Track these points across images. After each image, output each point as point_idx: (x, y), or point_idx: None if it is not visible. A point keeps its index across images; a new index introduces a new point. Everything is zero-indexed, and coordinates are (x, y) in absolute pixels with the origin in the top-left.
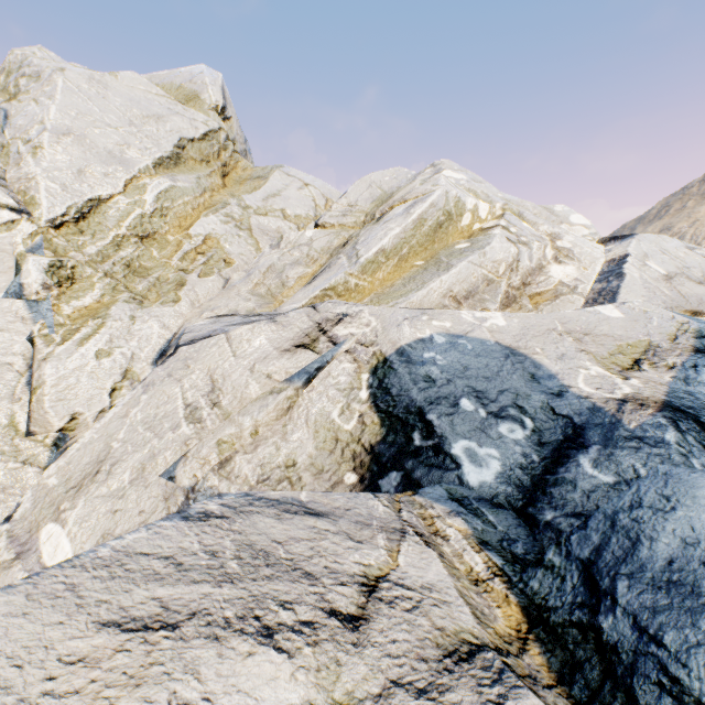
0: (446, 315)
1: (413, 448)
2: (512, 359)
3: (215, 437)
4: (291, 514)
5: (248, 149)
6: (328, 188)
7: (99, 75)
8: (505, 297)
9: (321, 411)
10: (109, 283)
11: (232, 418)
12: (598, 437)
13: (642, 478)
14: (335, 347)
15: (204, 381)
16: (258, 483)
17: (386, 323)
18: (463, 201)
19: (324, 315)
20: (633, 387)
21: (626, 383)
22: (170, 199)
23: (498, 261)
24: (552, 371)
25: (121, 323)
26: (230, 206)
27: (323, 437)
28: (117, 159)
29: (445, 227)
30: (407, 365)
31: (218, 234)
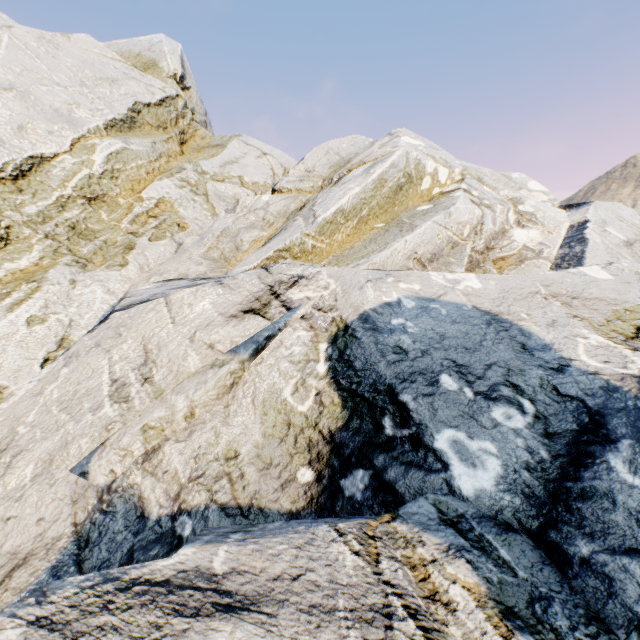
0: (414, 277)
1: (384, 439)
2: (495, 326)
3: (140, 422)
4: (185, 620)
5: (208, 121)
6: (286, 158)
7: (50, 35)
8: (468, 262)
9: (270, 388)
10: (50, 245)
11: (165, 396)
12: (626, 428)
13: None
14: (289, 312)
15: (136, 352)
16: (190, 480)
17: (346, 285)
18: (423, 163)
19: (277, 277)
20: None
21: (638, 355)
22: (121, 162)
23: (463, 223)
24: (545, 341)
25: (59, 287)
26: (186, 171)
27: (272, 421)
28: (64, 117)
29: (405, 190)
30: (372, 333)
31: (172, 198)
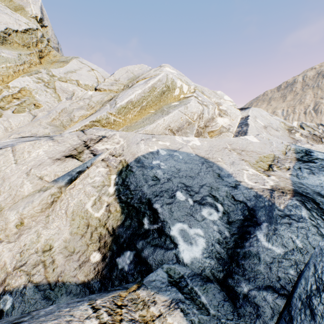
0: (167, 138)
1: (143, 231)
2: (206, 165)
3: None
4: None
5: (60, 48)
6: (106, 73)
7: None
8: (196, 132)
9: (78, 203)
10: None
11: (3, 212)
12: (265, 216)
13: (314, 257)
14: (94, 157)
15: None
16: (14, 269)
17: (129, 142)
18: (175, 81)
19: (89, 136)
20: (274, 181)
21: (269, 179)
22: None
23: (193, 112)
24: (229, 172)
25: None
26: (41, 73)
27: (77, 224)
28: None
29: (166, 94)
30: (141, 169)
31: (31, 88)
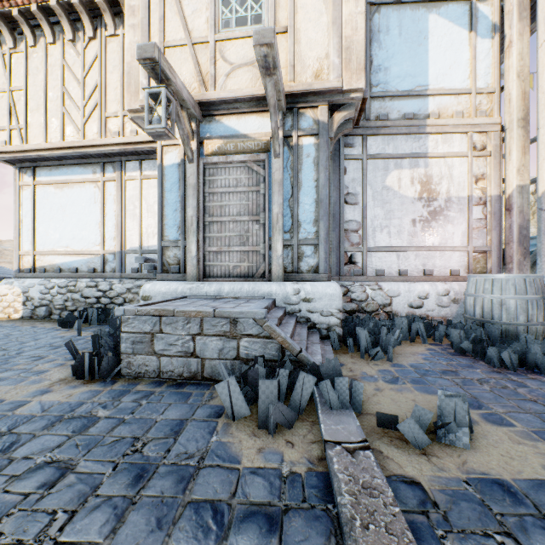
0: None
1: None
2: None
3: None
4: None
5: None
6: None
7: None
8: None
9: None
10: None
11: None
12: None
13: None
14: None
15: None
16: None
17: None
18: None
19: None
20: None
21: None
22: None
23: None
24: None
25: None
26: (530, 229)
27: None
28: None
29: None
30: None
31: None
